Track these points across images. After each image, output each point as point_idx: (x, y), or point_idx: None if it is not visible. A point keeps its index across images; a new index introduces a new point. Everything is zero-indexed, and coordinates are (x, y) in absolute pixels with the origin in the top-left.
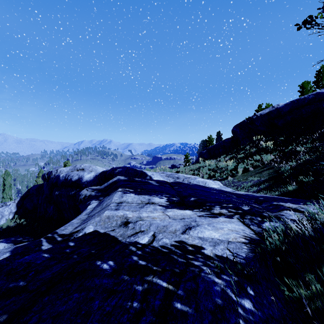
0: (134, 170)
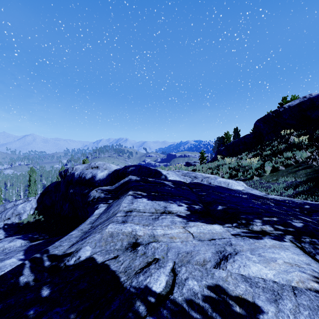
0: (148, 169)
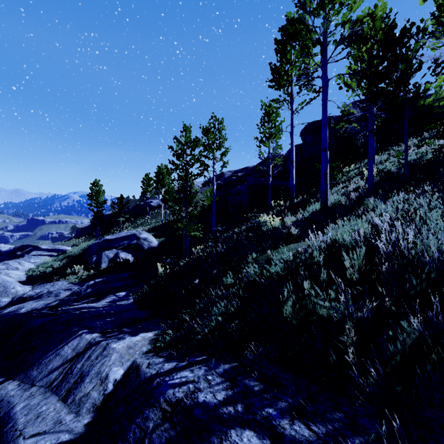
0: (34, 246)
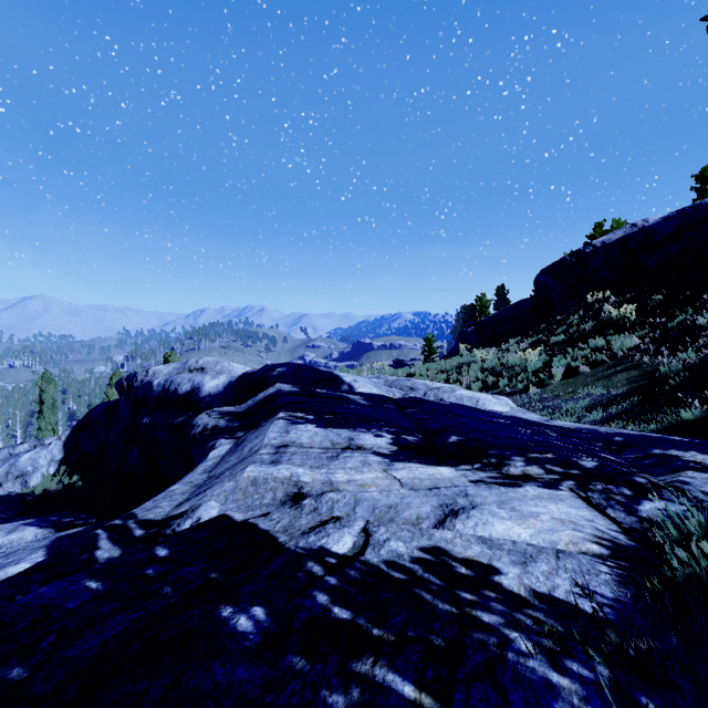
0: (314, 372)
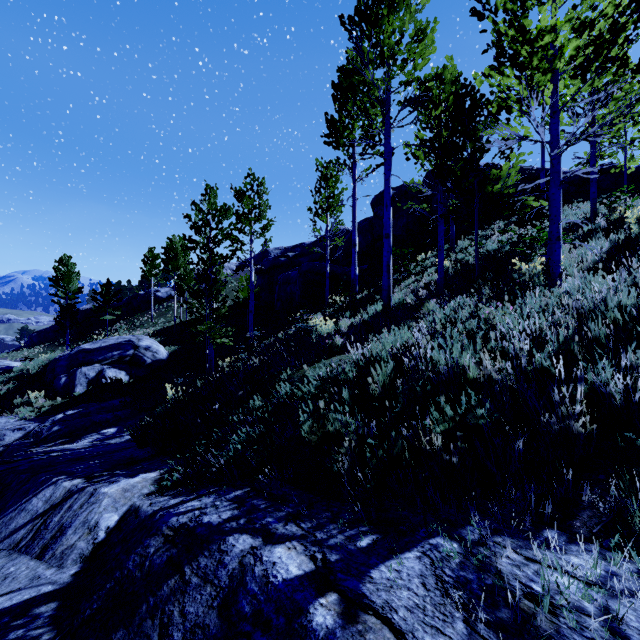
0: None
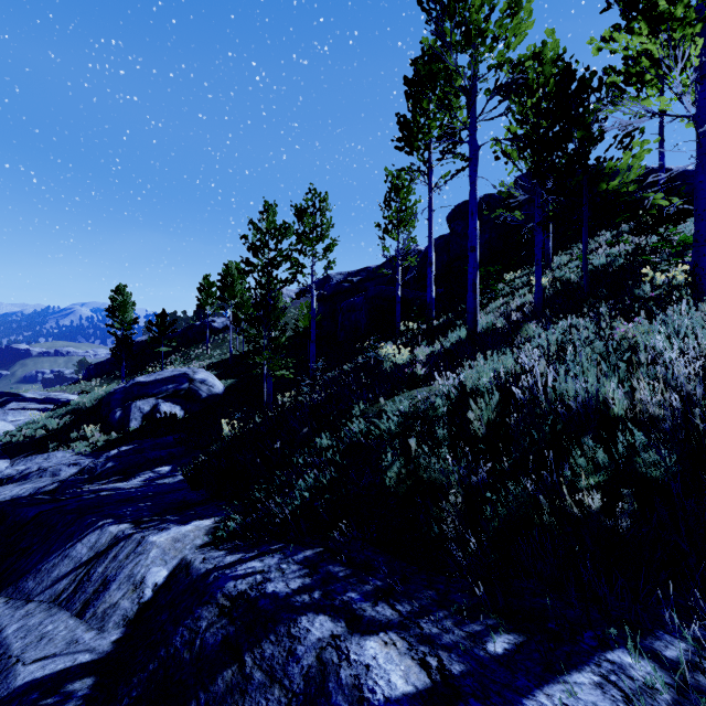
0: (13, 393)
